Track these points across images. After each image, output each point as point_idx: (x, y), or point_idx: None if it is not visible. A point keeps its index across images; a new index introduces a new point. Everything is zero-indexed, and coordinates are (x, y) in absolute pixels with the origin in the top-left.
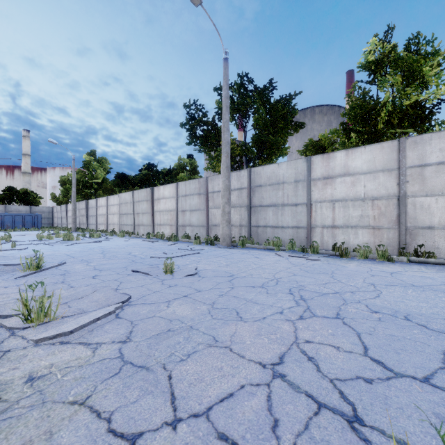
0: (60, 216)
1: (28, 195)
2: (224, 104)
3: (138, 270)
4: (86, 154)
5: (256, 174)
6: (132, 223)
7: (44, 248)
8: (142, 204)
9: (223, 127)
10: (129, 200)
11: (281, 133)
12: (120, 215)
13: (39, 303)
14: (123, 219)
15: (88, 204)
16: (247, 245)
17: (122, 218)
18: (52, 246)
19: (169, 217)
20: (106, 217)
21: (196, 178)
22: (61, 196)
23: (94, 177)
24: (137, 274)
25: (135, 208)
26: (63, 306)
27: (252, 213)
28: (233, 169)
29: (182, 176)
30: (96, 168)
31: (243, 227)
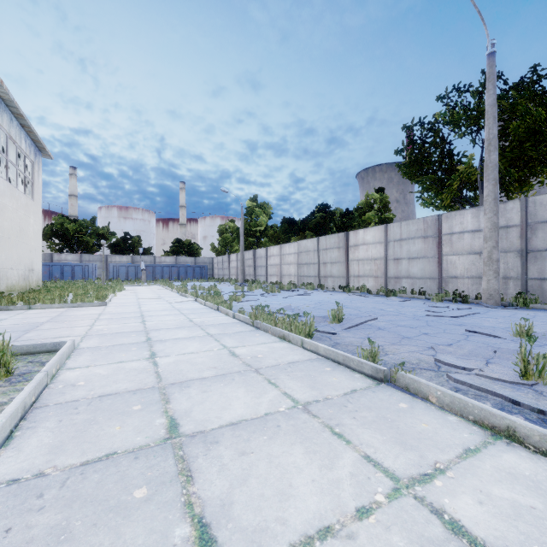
0: (222, 267)
1: (192, 246)
2: (489, 115)
3: (476, 331)
4: (248, 200)
5: (538, 204)
6: (316, 274)
7: (271, 300)
8: (332, 252)
9: (488, 146)
10: (312, 248)
11: (543, 141)
12: (299, 266)
13: (535, 360)
14: (303, 269)
15: (256, 253)
16: (530, 305)
17: (301, 269)
18: (271, 298)
19: (372, 267)
20: (278, 268)
21: (388, 217)
22: (219, 246)
23: (257, 224)
24: (474, 335)
25: (321, 257)
26: (502, 366)
27: (531, 260)
28: (458, 201)
29: (370, 216)
30: (259, 214)
31: (511, 280)
